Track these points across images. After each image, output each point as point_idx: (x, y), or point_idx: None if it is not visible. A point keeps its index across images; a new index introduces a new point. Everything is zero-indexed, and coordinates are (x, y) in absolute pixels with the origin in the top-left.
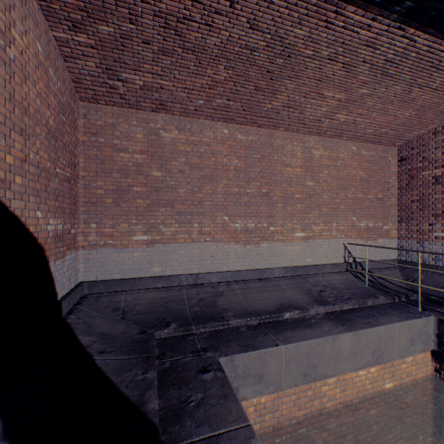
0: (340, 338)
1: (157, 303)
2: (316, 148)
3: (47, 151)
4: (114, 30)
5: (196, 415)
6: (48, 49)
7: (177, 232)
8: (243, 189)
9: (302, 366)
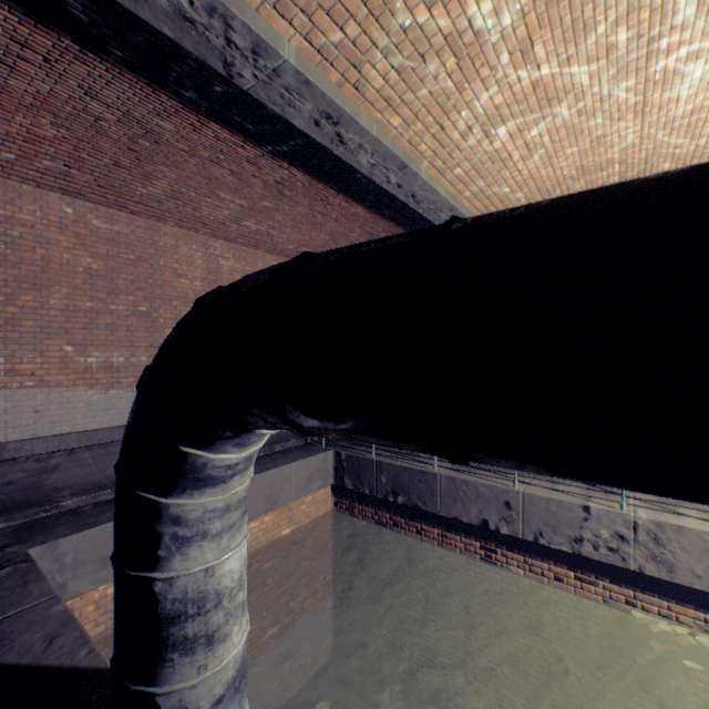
0: None
1: None
2: (226, 258)
3: None
4: None
5: None
6: None
7: None
8: (105, 304)
9: None
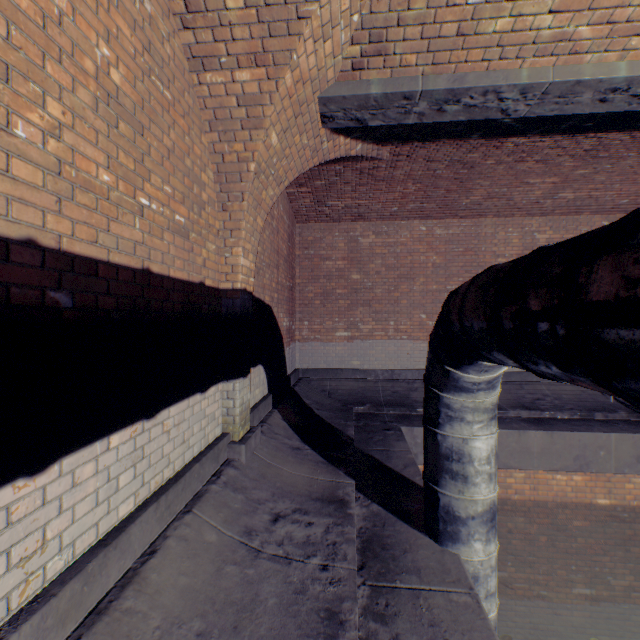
0: (528, 435)
1: (355, 390)
2: (541, 231)
3: (284, 273)
4: (324, 182)
5: (377, 443)
6: (284, 204)
7: (373, 329)
8: (443, 285)
9: None
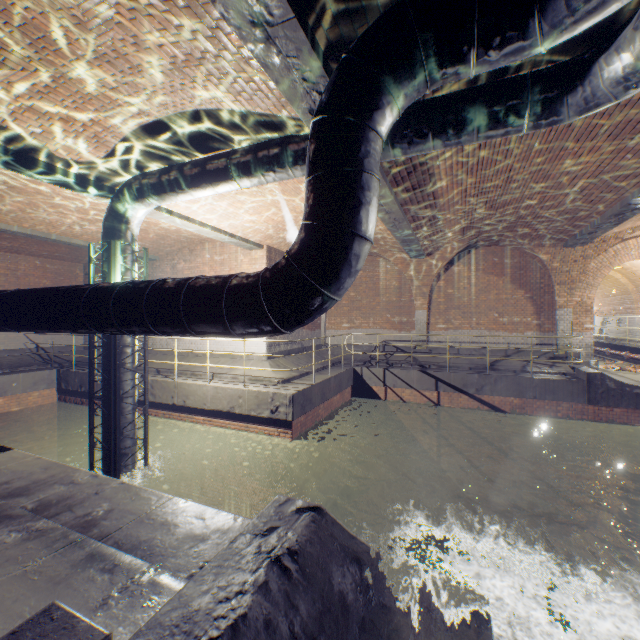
0: None
1: None
2: None
3: None
4: None
5: None
6: None
7: None
8: None
9: None
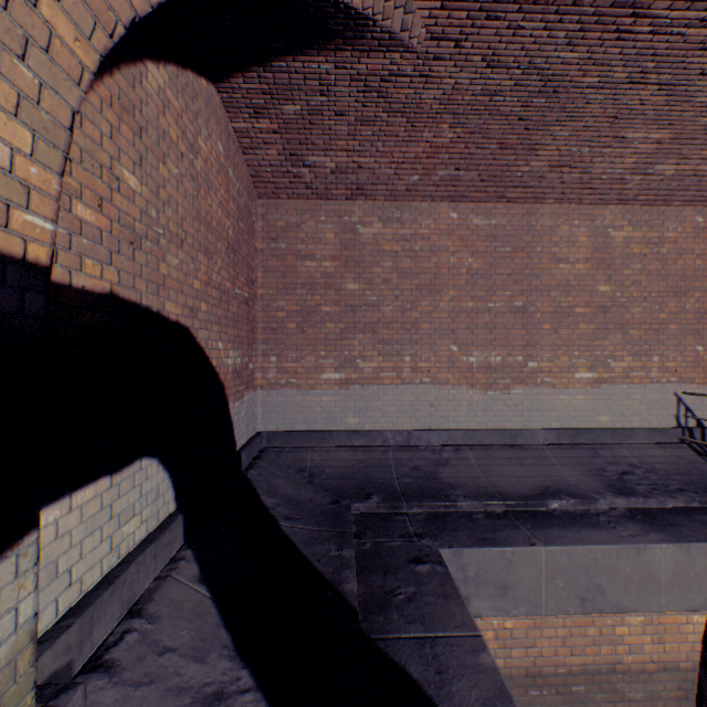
0: (652, 552)
1: (353, 467)
2: (617, 227)
3: (227, 269)
4: (300, 107)
5: (406, 610)
6: (228, 146)
7: (380, 368)
8: (482, 302)
9: (576, 585)
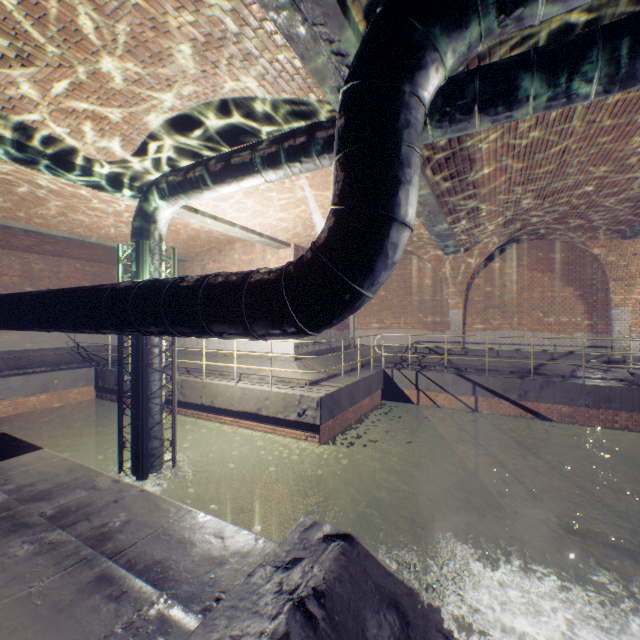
0: (13, 379)
1: None
2: (38, 263)
3: None
4: None
5: None
6: None
7: None
8: None
9: None
